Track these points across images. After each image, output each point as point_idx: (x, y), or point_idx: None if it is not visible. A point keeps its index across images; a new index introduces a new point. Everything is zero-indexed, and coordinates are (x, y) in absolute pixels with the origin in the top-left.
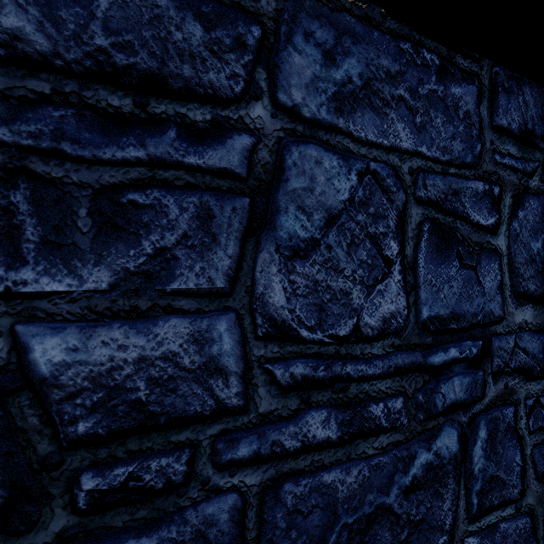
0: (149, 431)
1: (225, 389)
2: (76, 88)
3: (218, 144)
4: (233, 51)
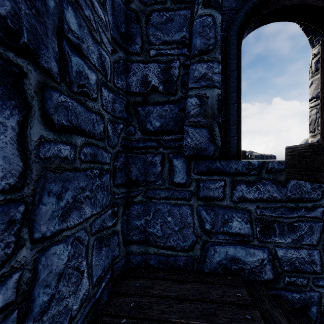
0: (298, 272)
1: (316, 267)
2: (284, 204)
3: (314, 211)
4: (318, 188)
